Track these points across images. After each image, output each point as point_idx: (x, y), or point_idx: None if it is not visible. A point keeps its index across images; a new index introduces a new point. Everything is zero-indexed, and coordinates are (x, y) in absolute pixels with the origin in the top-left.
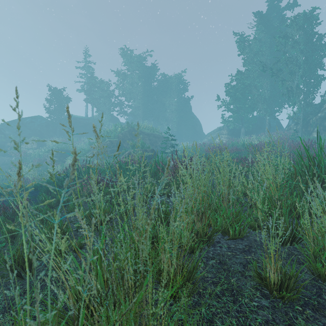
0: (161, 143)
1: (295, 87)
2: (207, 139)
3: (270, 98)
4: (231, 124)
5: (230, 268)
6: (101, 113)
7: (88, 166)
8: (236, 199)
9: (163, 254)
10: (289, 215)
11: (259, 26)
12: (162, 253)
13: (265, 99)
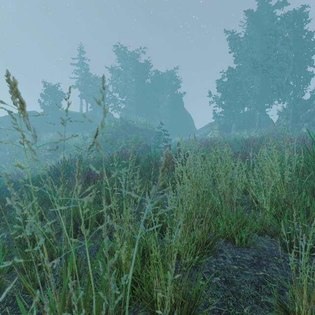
0: (154, 138)
1: (285, 84)
2: (198, 134)
3: (261, 94)
4: (222, 119)
5: (240, 290)
6: (95, 109)
7: (79, 161)
8: (239, 199)
9: (156, 281)
10: (298, 216)
11: (250, 24)
12: (154, 278)
13: (256, 95)
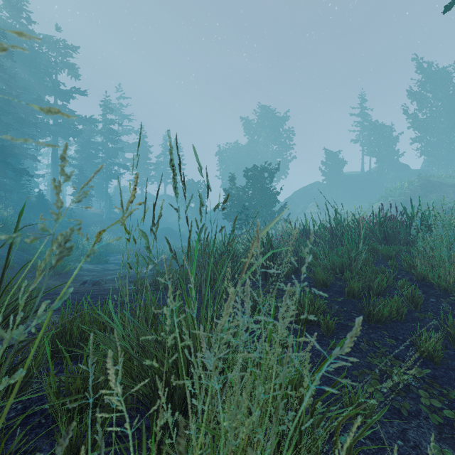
0: None
1: None
2: None
3: None
4: None
5: None
6: (381, 165)
7: None
8: None
9: None
10: None
11: None
12: None
13: None
